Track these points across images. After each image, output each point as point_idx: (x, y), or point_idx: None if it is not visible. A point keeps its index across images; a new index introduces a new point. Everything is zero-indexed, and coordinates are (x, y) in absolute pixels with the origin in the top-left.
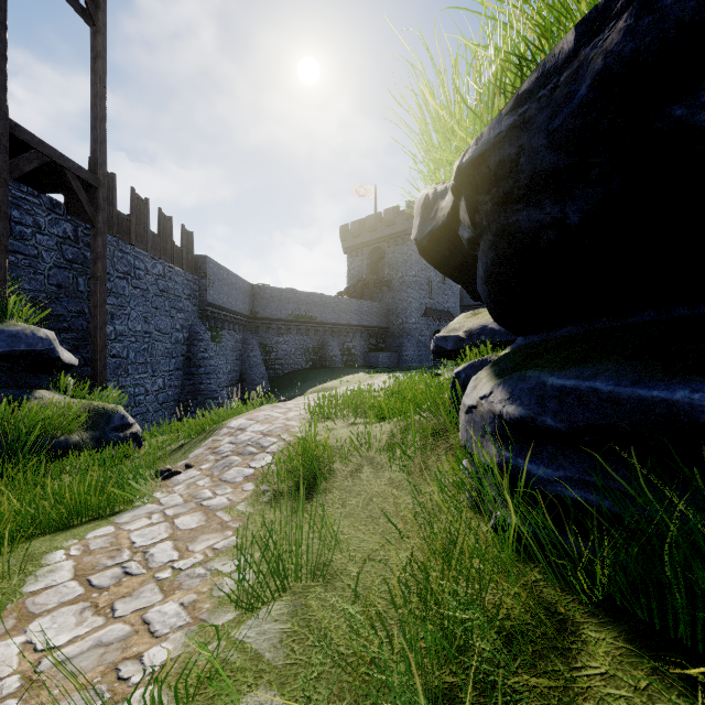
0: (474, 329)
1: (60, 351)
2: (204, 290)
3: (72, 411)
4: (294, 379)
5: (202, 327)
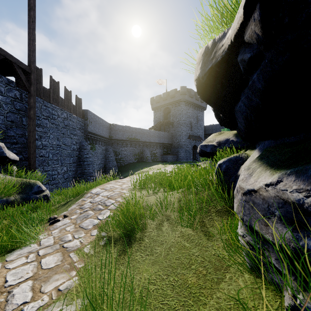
0: (221, 141)
1: (6, 153)
2: (87, 125)
3: (9, 184)
4: (129, 167)
5: (85, 143)
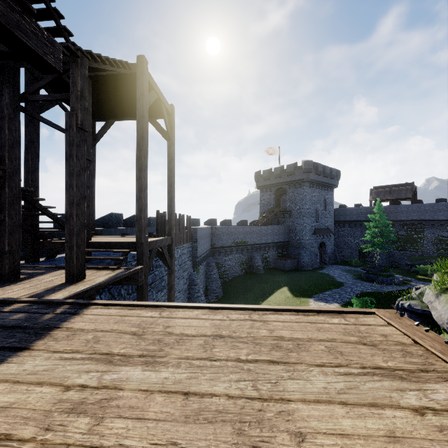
0: None
1: None
2: (195, 250)
3: None
4: (238, 287)
5: (195, 275)
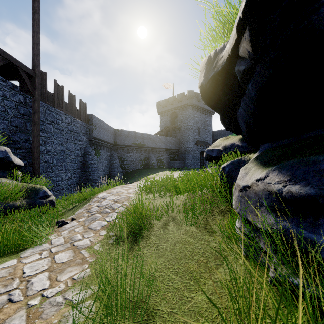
0: (227, 146)
1: (12, 158)
2: (91, 131)
3: (16, 189)
4: (135, 174)
5: (90, 148)
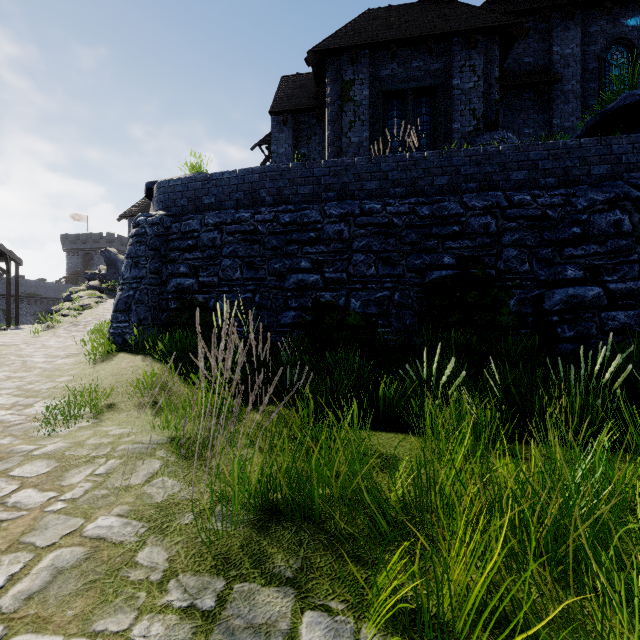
0: None
1: None
2: None
3: None
4: None
5: None
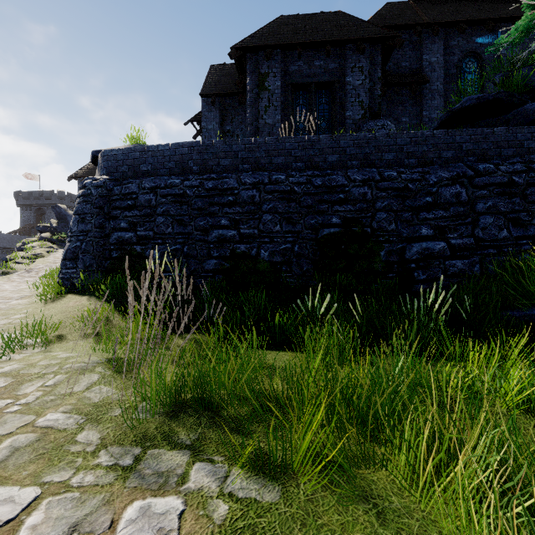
0: None
1: None
2: None
3: None
4: None
5: None
